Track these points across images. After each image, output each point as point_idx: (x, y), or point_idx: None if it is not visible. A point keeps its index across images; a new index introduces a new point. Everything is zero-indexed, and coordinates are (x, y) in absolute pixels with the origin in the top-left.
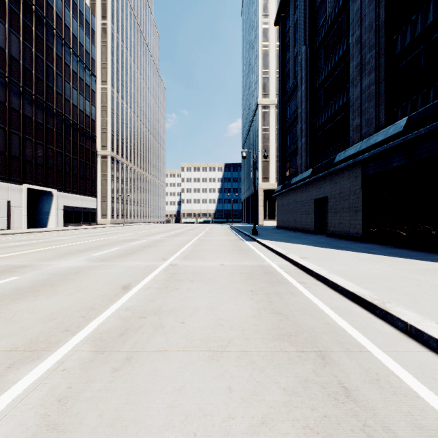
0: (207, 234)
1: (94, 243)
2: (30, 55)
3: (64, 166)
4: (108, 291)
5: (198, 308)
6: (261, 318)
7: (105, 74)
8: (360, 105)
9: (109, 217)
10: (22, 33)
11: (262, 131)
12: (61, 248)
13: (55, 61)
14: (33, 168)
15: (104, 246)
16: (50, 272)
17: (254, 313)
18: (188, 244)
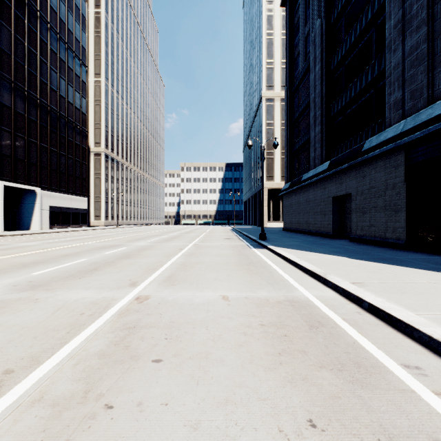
0: (205, 238)
1: (57, 252)
2: (8, 37)
3: (50, 162)
4: None
5: None
6: None
7: (99, 67)
8: (402, 74)
9: (102, 218)
10: None
11: (266, 126)
12: (5, 259)
13: (38, 47)
14: (12, 163)
15: (66, 257)
16: None
17: None
18: (179, 253)
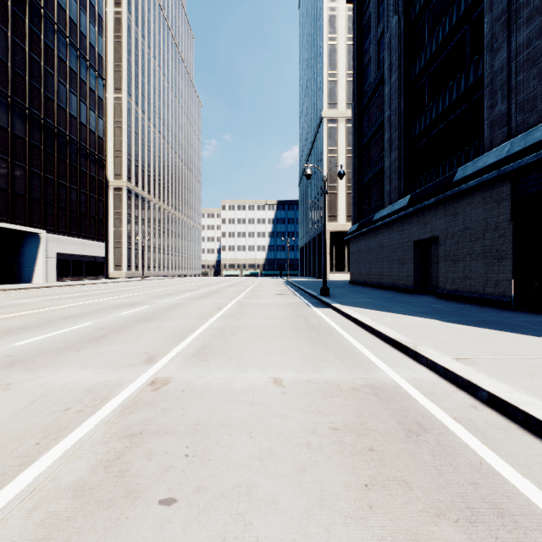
0: (252, 293)
1: (58, 313)
2: (4, 41)
3: (57, 199)
4: None
5: None
6: None
7: (119, 80)
8: (507, 80)
9: (124, 268)
10: None
11: (328, 153)
12: None
13: (43, 53)
14: (9, 199)
15: (67, 319)
16: None
17: None
18: (217, 314)
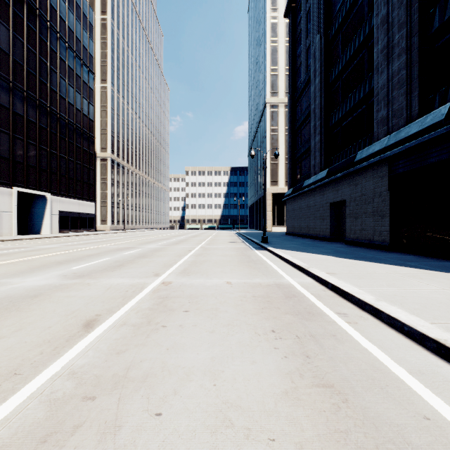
0: (211, 241)
1: (81, 253)
2: (21, 48)
3: (59, 168)
4: (59, 332)
5: (189, 373)
6: (299, 400)
7: (105, 73)
8: (386, 94)
9: (108, 223)
10: (12, 24)
11: (270, 132)
12: (40, 258)
13: (49, 56)
14: (25, 169)
15: (91, 257)
16: (0, 296)
17: (284, 386)
18: (189, 254)
